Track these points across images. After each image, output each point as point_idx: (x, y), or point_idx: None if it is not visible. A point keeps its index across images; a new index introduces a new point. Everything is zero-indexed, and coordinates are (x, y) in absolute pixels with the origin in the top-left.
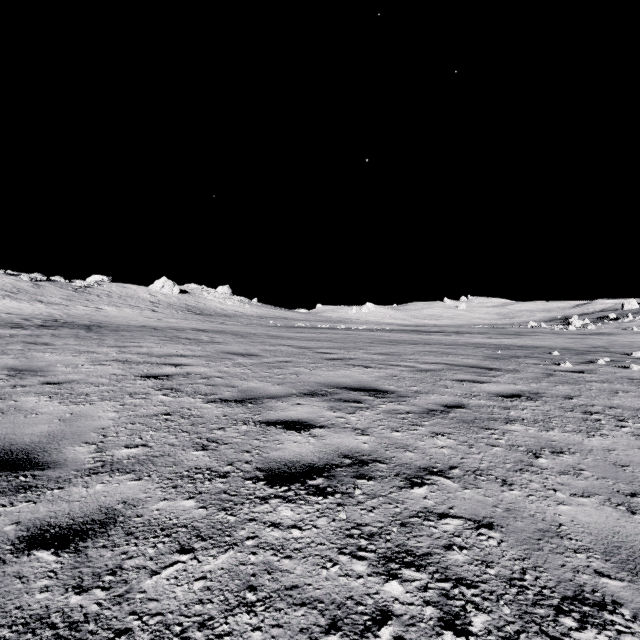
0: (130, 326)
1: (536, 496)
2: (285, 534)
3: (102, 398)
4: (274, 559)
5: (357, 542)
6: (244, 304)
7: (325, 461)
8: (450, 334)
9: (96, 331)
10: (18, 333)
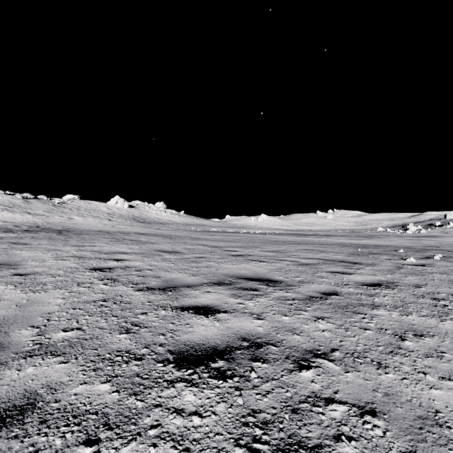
0: (90, 231)
1: (409, 379)
2: (186, 422)
3: (55, 287)
4: (173, 452)
5: (252, 431)
6: (174, 215)
7: (226, 344)
8: (322, 236)
9: (65, 234)
10: (7, 236)
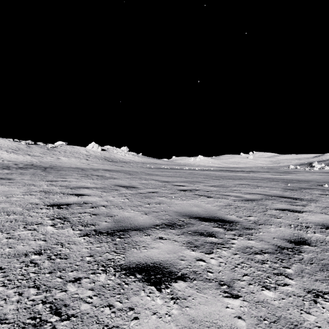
0: (69, 168)
1: None
2: None
3: None
4: None
5: None
6: (134, 156)
7: None
8: (248, 172)
9: (47, 171)
10: (2, 172)
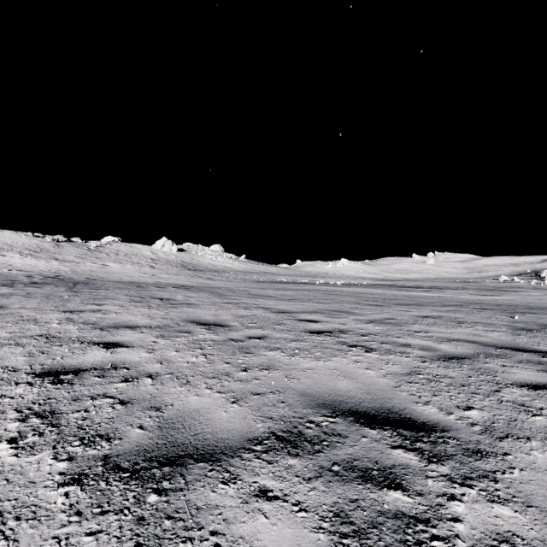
0: (117, 283)
1: None
2: None
3: None
4: None
5: None
6: (232, 260)
7: None
8: (430, 290)
9: (76, 289)
10: None
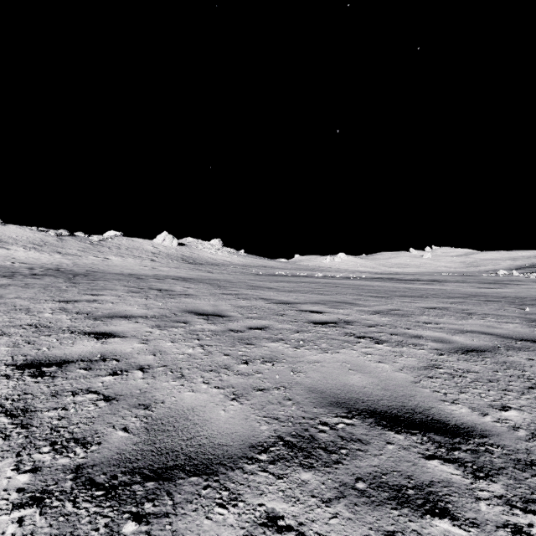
0: (117, 275)
1: None
2: None
3: None
4: None
5: None
6: (232, 254)
7: None
8: (430, 283)
9: (75, 280)
10: None
